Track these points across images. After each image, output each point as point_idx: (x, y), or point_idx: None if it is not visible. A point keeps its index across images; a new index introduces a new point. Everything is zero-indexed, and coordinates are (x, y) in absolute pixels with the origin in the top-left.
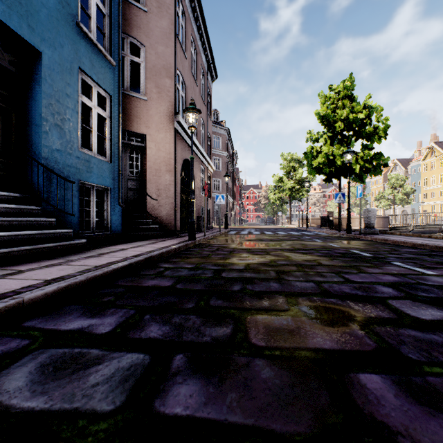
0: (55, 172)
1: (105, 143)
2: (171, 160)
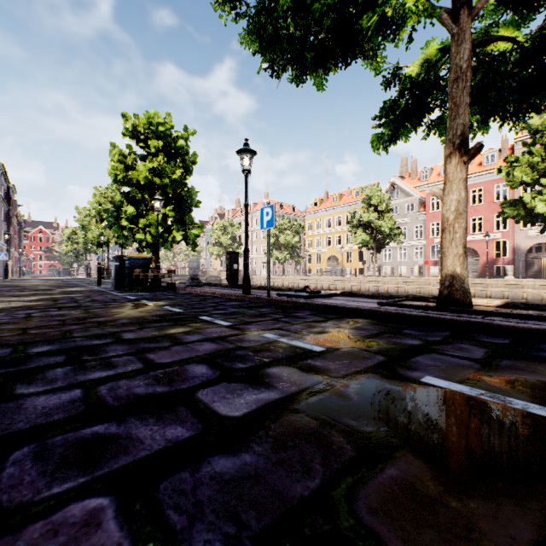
0: None
1: None
2: None
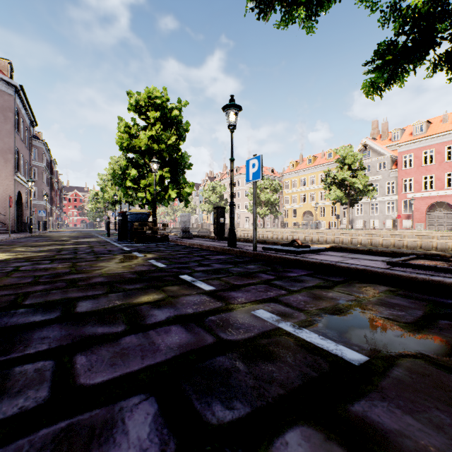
0: None
1: None
2: (13, 195)
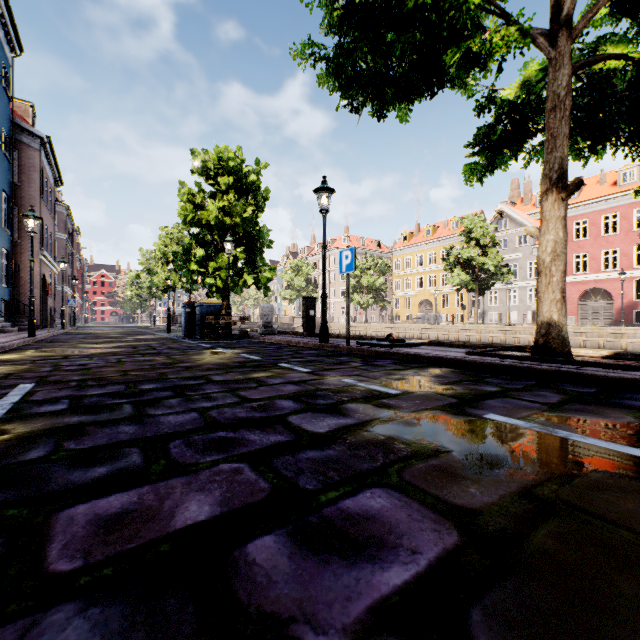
0: (6, 300)
1: (6, 278)
2: (38, 279)
